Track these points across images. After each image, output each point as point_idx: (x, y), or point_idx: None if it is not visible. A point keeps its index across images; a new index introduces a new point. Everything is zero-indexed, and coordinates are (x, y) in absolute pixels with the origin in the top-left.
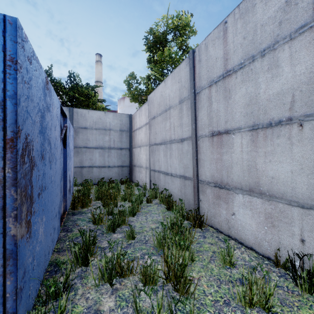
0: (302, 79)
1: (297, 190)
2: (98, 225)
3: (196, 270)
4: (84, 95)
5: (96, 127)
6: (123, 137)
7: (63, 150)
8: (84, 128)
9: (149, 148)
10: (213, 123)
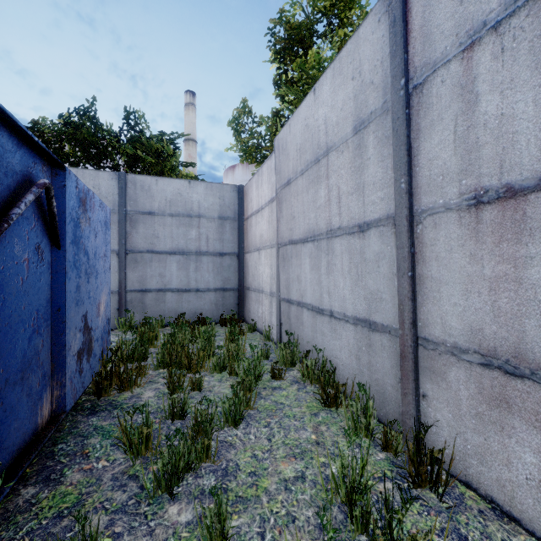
0: None
1: None
2: (136, 459)
3: None
4: (154, 153)
5: (172, 212)
6: (226, 230)
7: (52, 253)
8: (147, 214)
9: (278, 253)
10: (482, 163)
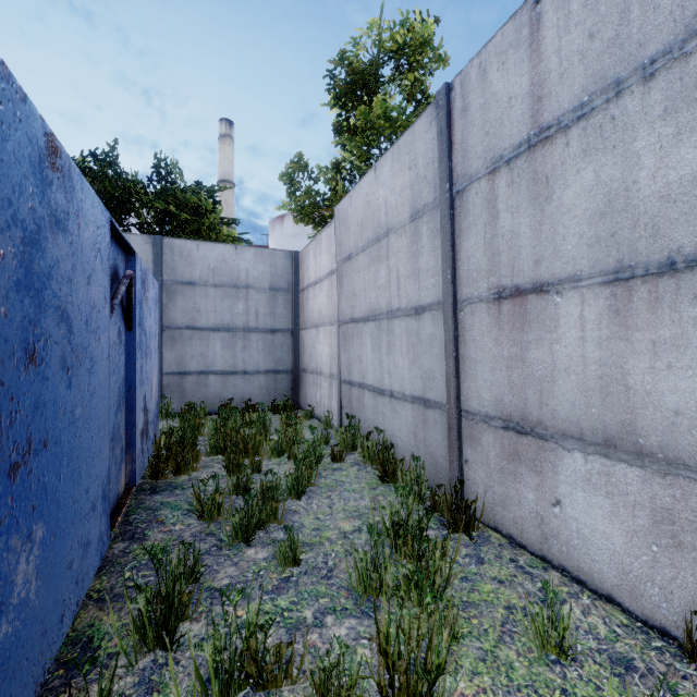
0: None
1: None
2: (210, 522)
3: (464, 668)
4: (190, 210)
5: (215, 282)
6: (279, 303)
7: (125, 335)
8: (187, 284)
9: (339, 331)
10: (501, 266)
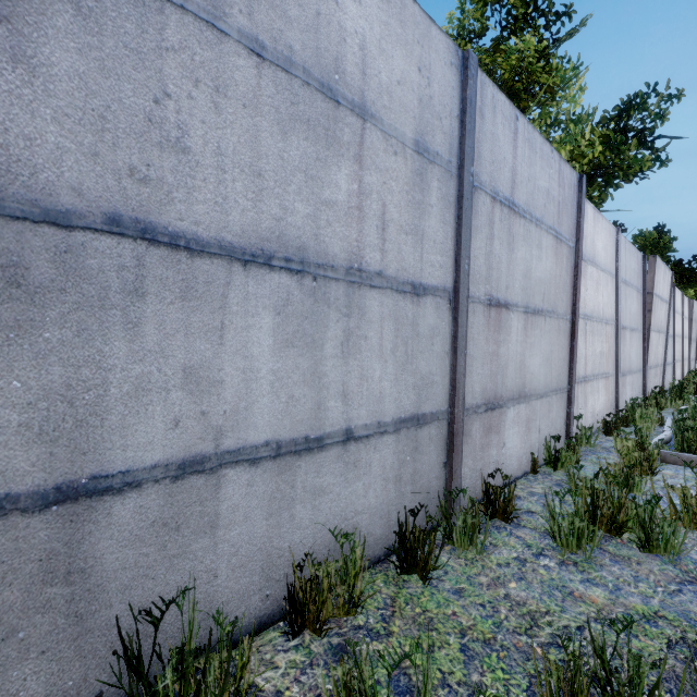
0: (548, 276)
1: (540, 382)
2: None
3: None
4: None
5: None
6: None
7: None
8: None
9: None
10: (493, 280)
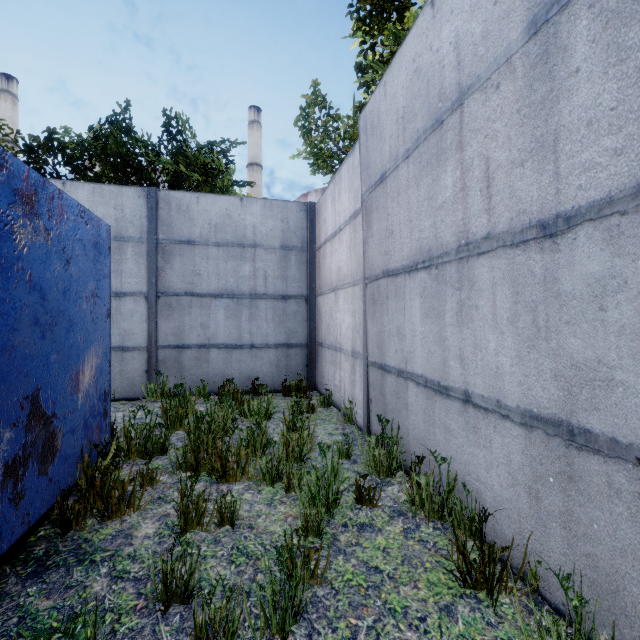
0: None
1: None
2: None
3: None
4: (200, 169)
5: (218, 240)
6: (291, 265)
7: None
8: (186, 243)
9: (365, 292)
10: None
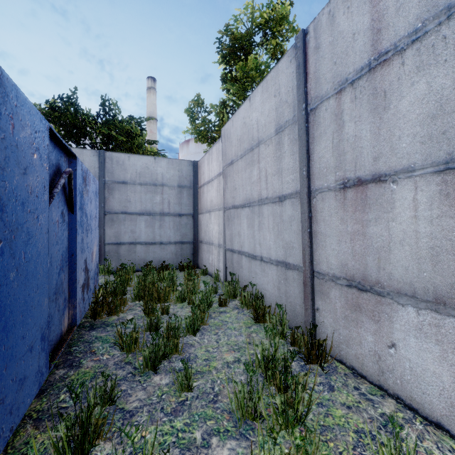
0: None
1: None
2: (129, 353)
3: None
4: (125, 134)
5: (141, 182)
6: (184, 196)
7: (68, 216)
8: (122, 183)
9: (224, 214)
10: (346, 163)
